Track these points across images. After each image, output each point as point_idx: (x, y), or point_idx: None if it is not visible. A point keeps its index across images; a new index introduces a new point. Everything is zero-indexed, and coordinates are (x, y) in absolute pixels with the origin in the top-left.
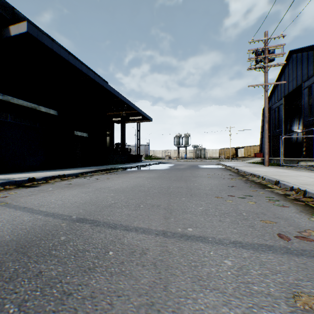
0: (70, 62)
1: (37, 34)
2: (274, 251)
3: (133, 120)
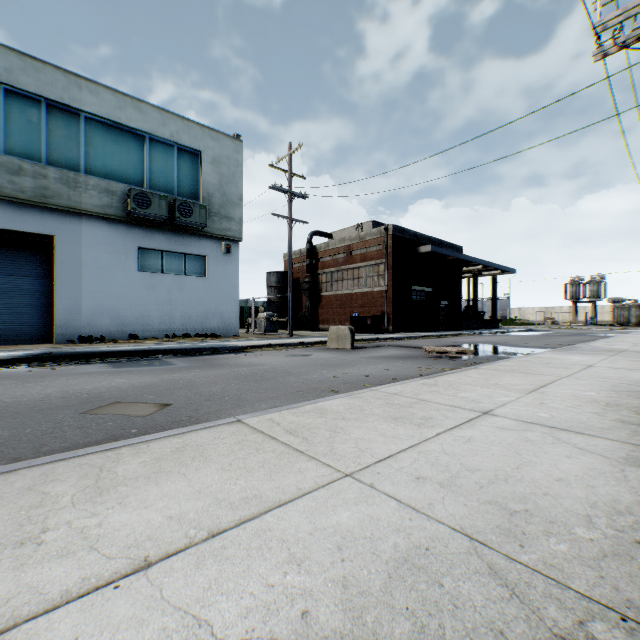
0: (446, 254)
1: (433, 249)
2: (545, 344)
3: (486, 274)
